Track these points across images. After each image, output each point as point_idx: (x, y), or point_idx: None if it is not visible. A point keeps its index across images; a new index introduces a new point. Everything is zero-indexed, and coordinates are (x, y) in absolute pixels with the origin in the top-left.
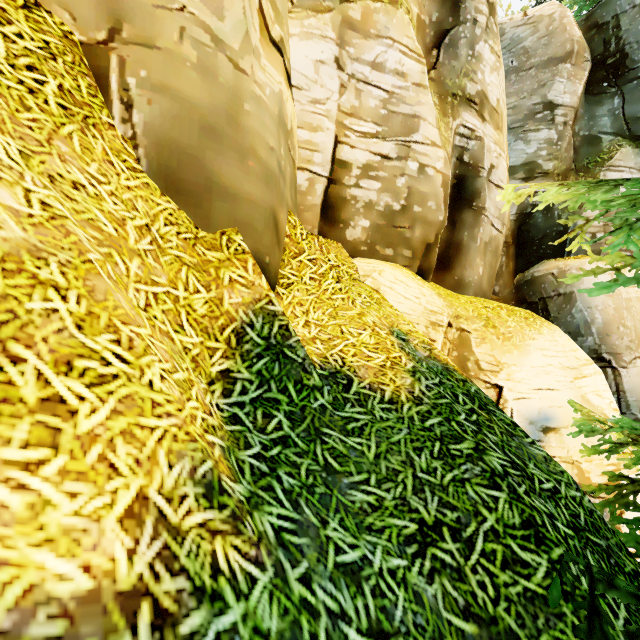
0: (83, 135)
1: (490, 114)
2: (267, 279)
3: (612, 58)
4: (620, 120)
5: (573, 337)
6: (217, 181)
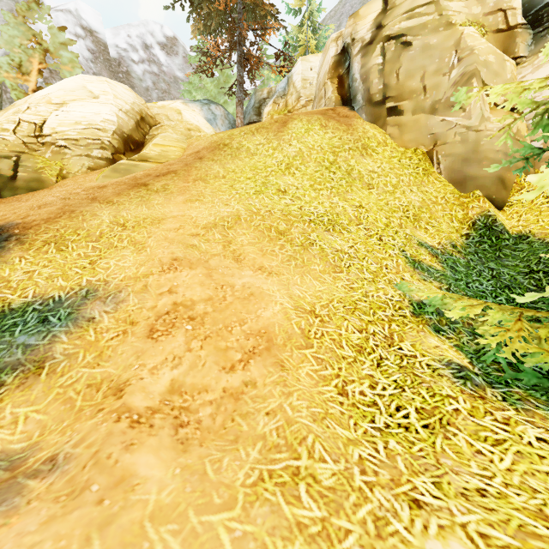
0: (427, 178)
1: None
2: (494, 204)
3: None
4: None
5: None
6: (468, 175)
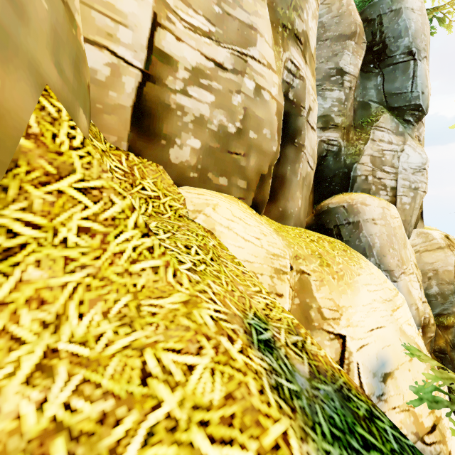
0: None
1: (309, 59)
2: None
3: (377, 46)
4: (381, 94)
5: None
6: None
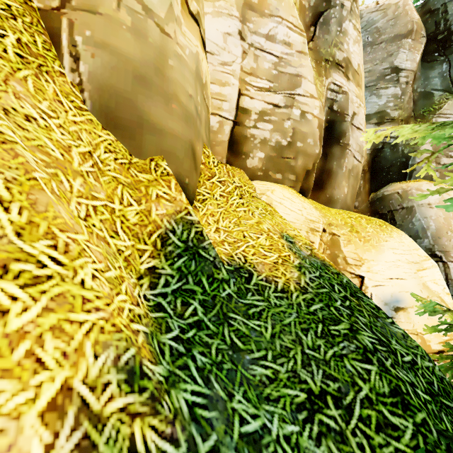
0: (37, 79)
1: (353, 75)
2: (187, 196)
3: (441, 35)
4: (447, 80)
5: (413, 239)
6: (147, 119)
